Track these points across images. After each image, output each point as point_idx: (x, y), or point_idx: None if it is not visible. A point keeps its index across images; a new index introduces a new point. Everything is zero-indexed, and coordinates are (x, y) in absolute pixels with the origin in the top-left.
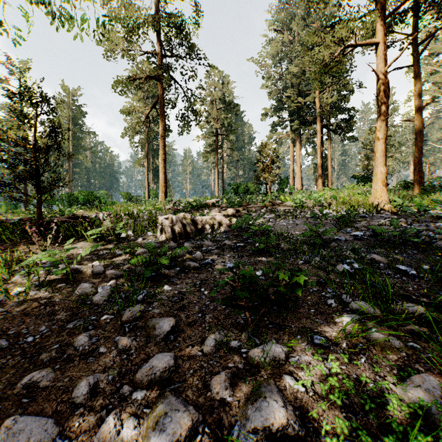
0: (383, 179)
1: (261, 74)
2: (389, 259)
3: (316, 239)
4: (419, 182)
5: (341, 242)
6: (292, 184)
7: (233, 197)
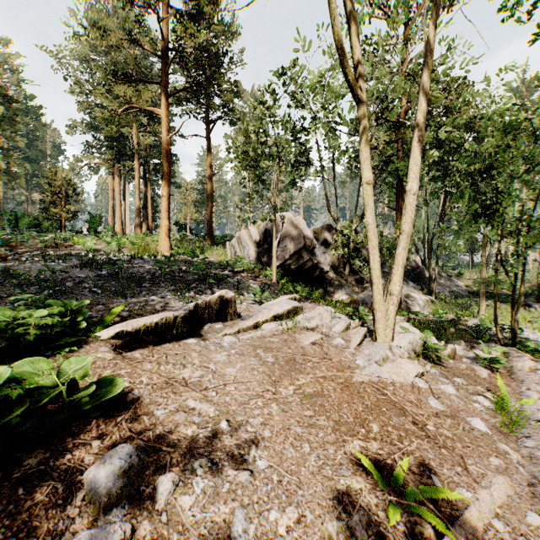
0: (166, 230)
1: (62, 73)
2: (99, 286)
3: (48, 276)
4: (210, 236)
5: (80, 278)
6: (112, 223)
7: (3, 232)
